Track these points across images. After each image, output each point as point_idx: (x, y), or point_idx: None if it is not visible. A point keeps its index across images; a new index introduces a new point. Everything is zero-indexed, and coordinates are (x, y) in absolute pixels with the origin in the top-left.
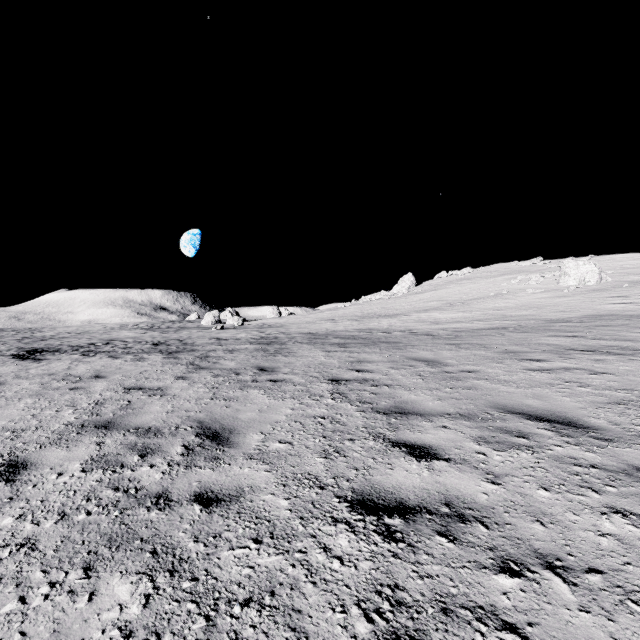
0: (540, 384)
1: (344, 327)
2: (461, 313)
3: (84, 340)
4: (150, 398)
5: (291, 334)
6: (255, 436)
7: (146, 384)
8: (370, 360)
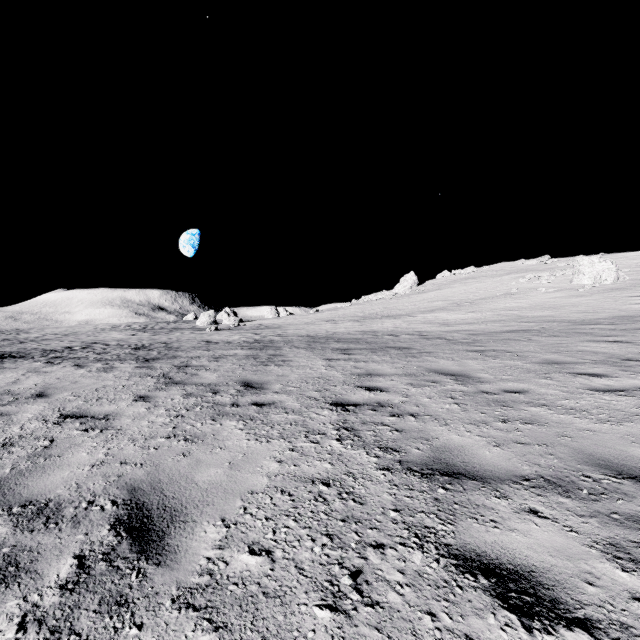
0: (628, 415)
1: (345, 329)
2: (470, 314)
3: (65, 343)
4: (84, 435)
5: (288, 337)
6: (210, 530)
7: (93, 408)
8: (381, 372)
